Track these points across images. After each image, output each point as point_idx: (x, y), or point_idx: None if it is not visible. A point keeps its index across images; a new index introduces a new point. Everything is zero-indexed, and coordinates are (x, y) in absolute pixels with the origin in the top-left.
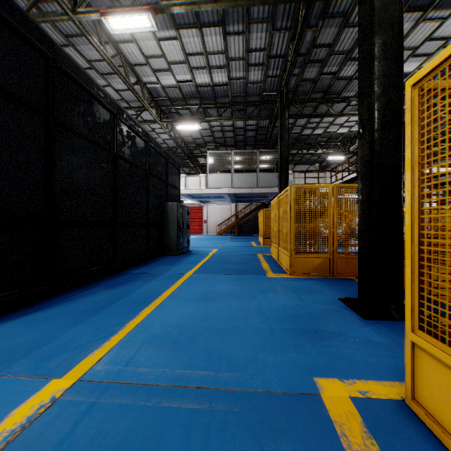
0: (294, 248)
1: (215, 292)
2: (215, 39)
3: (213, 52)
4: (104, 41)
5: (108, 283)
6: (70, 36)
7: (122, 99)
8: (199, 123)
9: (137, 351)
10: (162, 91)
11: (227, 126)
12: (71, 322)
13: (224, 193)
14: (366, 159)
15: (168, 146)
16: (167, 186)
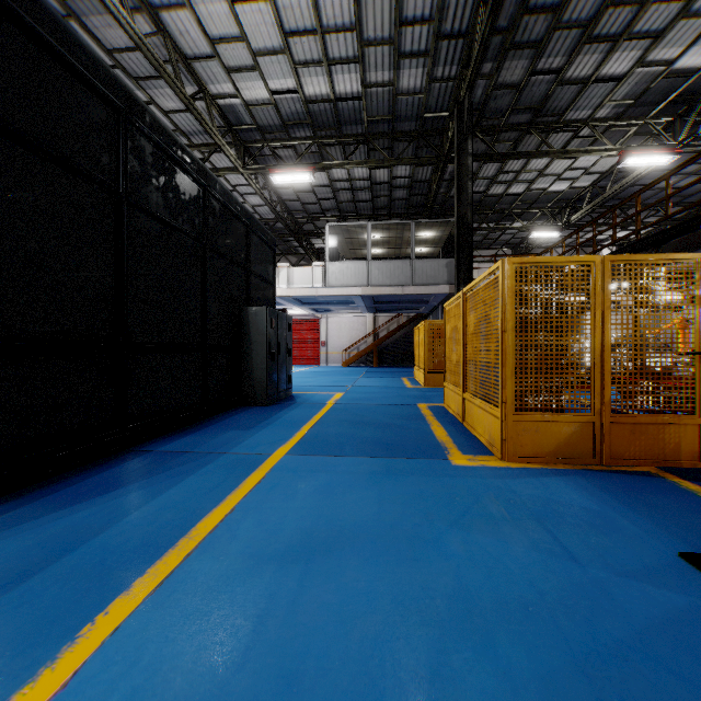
0: (511, 400)
1: (332, 519)
2: None
3: (335, 28)
4: (132, 8)
5: (83, 485)
6: None
7: (177, 130)
8: (311, 171)
9: None
10: (245, 112)
11: (361, 180)
12: None
13: (355, 295)
14: None
15: (260, 217)
16: (249, 276)
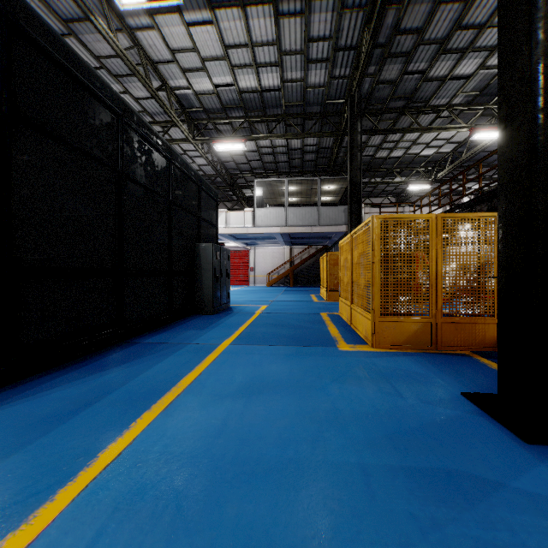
0: (378, 308)
1: (261, 378)
2: (264, 24)
3: (262, 43)
4: (116, 29)
5: (103, 361)
6: (70, 22)
7: (144, 111)
8: (244, 142)
9: (96, 536)
10: (195, 99)
11: (280, 147)
12: (5, 446)
13: (276, 233)
14: (519, 162)
15: (204, 173)
16: (199, 221)
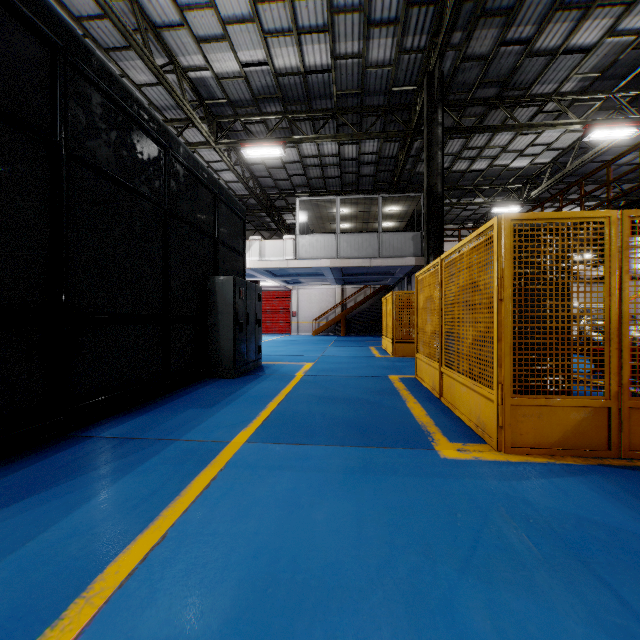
0: (509, 380)
1: (295, 557)
2: None
3: None
4: None
5: None
6: None
7: (150, 104)
8: (282, 145)
9: None
10: (216, 86)
11: (330, 156)
12: None
13: (324, 267)
14: None
15: (234, 193)
16: (216, 246)
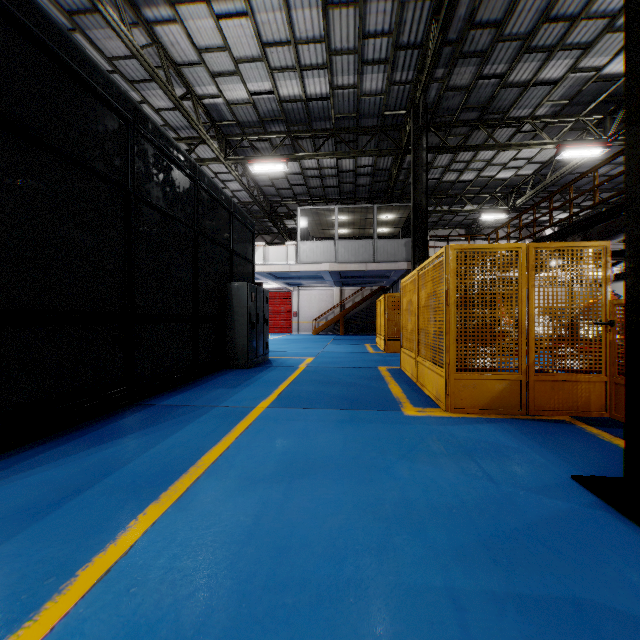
0: (453, 362)
1: (307, 454)
2: (310, 16)
3: (307, 40)
4: (130, 23)
5: (105, 430)
6: (75, 14)
7: (167, 125)
8: (285, 161)
9: None
10: (227, 110)
11: (329, 168)
12: None
13: (323, 271)
14: None
15: (239, 201)
16: (231, 256)
